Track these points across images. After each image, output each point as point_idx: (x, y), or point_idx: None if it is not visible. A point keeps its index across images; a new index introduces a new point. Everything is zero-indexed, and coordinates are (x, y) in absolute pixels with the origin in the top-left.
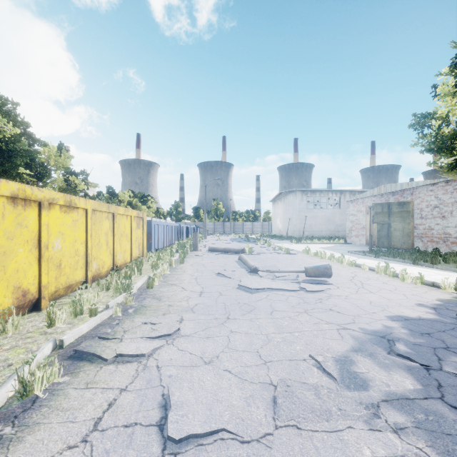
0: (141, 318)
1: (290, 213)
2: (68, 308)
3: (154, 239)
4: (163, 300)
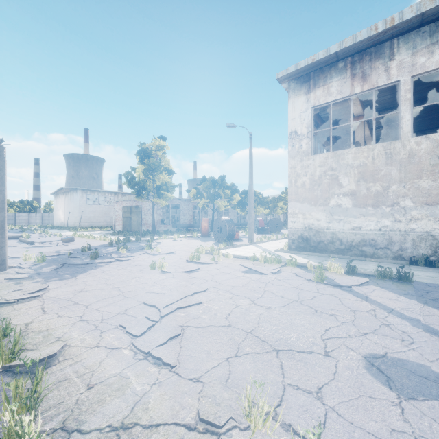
0: None
1: (72, 207)
2: None
3: None
4: None
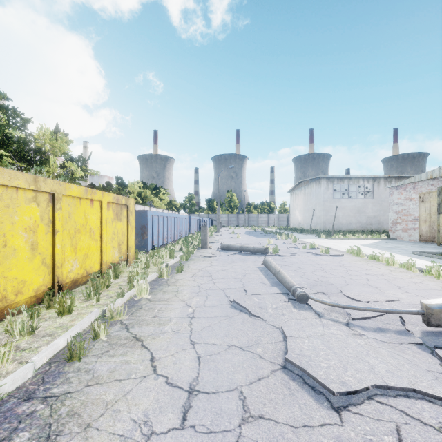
0: None
1: (313, 203)
2: None
3: (152, 234)
4: None
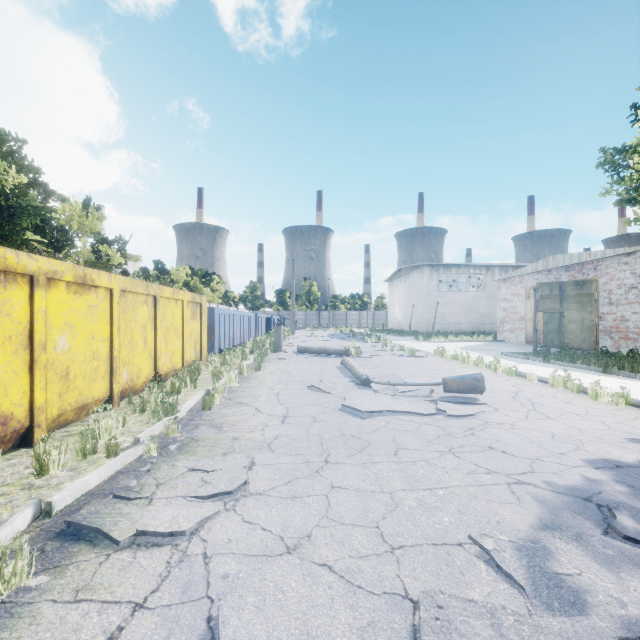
0: (188, 461)
1: (415, 297)
2: (73, 444)
3: (219, 335)
4: (226, 430)
